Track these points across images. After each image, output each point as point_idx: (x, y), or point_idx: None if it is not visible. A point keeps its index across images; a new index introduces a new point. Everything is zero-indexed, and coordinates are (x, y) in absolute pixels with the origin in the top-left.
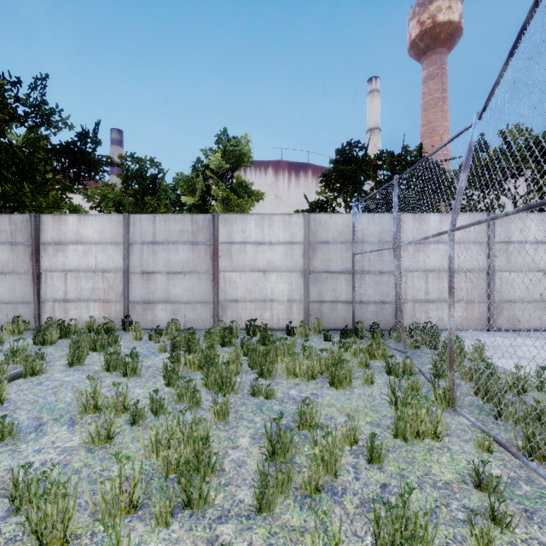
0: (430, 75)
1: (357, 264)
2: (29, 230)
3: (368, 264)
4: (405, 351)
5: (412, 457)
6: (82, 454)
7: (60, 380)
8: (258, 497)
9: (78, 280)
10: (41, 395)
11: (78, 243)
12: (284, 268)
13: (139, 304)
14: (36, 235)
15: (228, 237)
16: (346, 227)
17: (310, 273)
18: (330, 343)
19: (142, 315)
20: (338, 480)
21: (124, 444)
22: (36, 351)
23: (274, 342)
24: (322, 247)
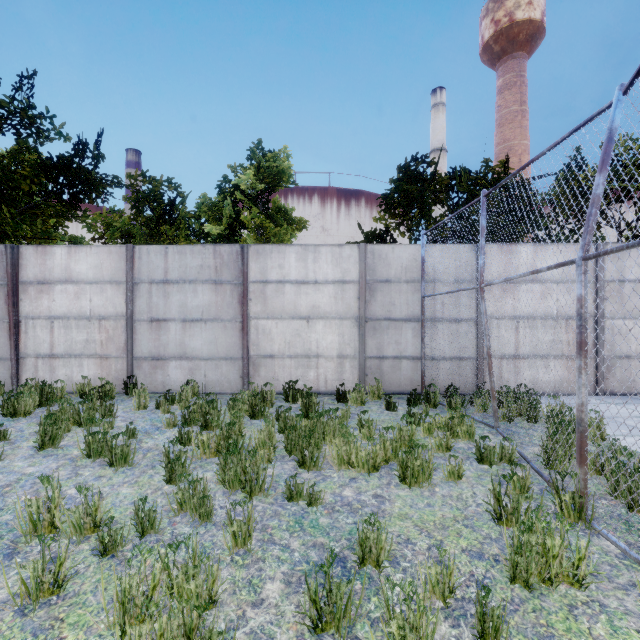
0: (506, 84)
1: (427, 309)
2: (4, 266)
3: (442, 310)
4: (496, 426)
5: (547, 625)
6: (6, 618)
7: (20, 472)
8: None
9: (68, 329)
10: None
11: (67, 282)
12: (333, 314)
13: (146, 360)
14: (13, 271)
15: (261, 274)
16: (413, 261)
17: (367, 321)
18: (394, 413)
19: (150, 374)
20: None
21: (80, 595)
22: None
23: (320, 415)
24: (382, 288)
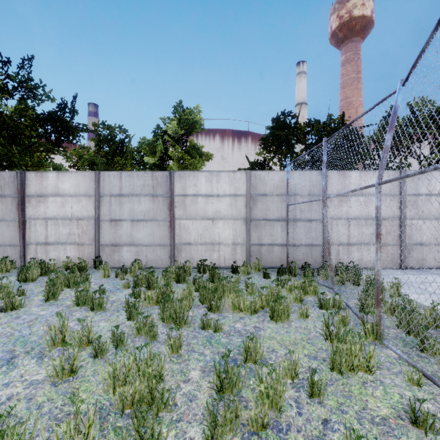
0: (347, 59)
1: (290, 213)
2: (15, 185)
3: (300, 213)
4: (333, 288)
5: (349, 391)
6: (46, 387)
7: (36, 314)
8: (208, 438)
9: (57, 226)
10: (17, 328)
11: (56, 195)
12: (229, 216)
13: (108, 246)
14: (21, 188)
15: (182, 190)
16: (281, 182)
17: (251, 220)
18: (268, 280)
19: (110, 255)
20: (282, 416)
21: (85, 377)
22: (17, 288)
23: (221, 280)
24: (261, 199)
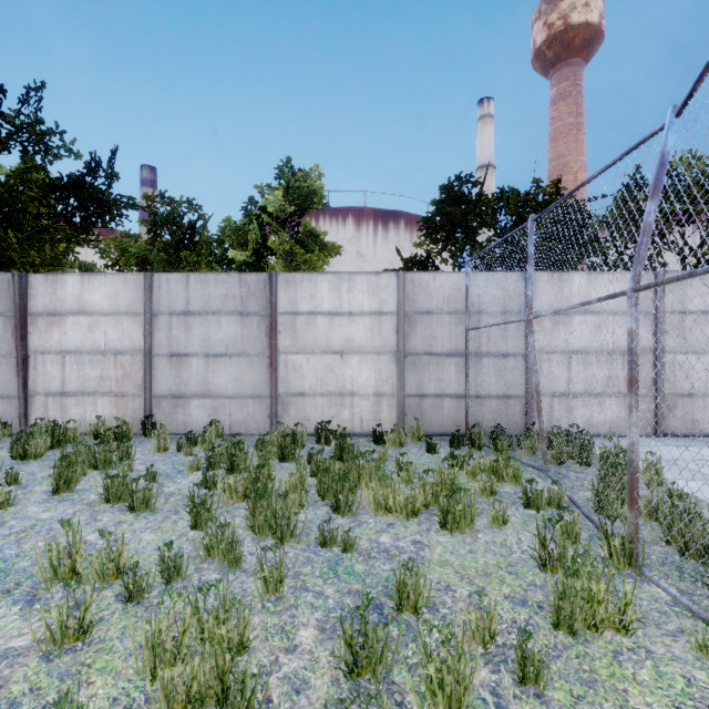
0: (561, 94)
1: (471, 342)
2: (11, 296)
3: (488, 344)
4: (545, 470)
5: (590, 670)
6: (31, 664)
7: (34, 517)
8: None
9: (81, 365)
10: None
11: (80, 314)
12: (369, 348)
13: (166, 399)
14: (21, 302)
15: (291, 305)
16: (457, 291)
17: (407, 355)
18: (435, 455)
19: (170, 414)
20: None
21: (106, 641)
22: (6, 471)
23: (355, 457)
24: (422, 320)
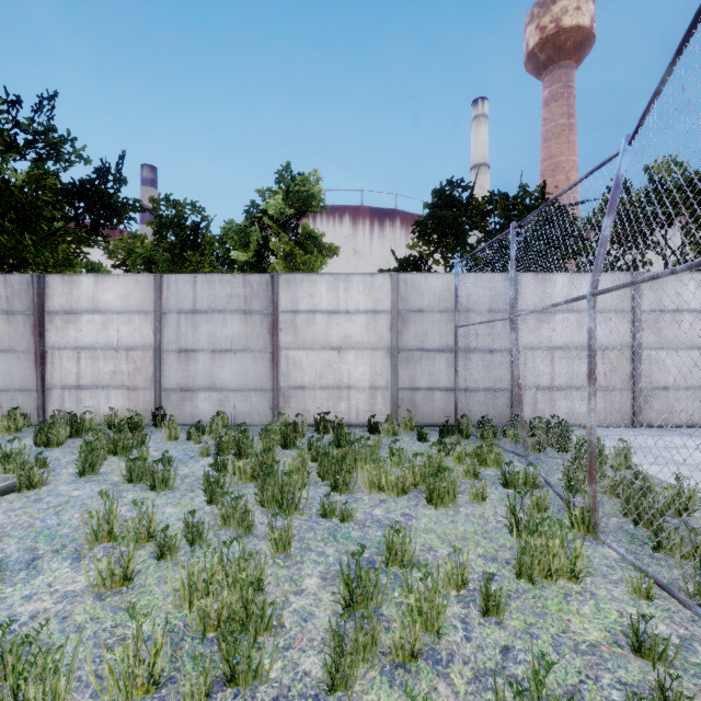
0: (553, 96)
1: (460, 339)
2: (30, 295)
3: (476, 340)
4: (526, 455)
5: (543, 607)
6: (88, 602)
7: (67, 494)
8: (331, 670)
9: (95, 360)
10: (39, 516)
11: (94, 312)
12: (365, 344)
13: (175, 391)
14: (39, 301)
15: (291, 304)
16: (447, 291)
17: (400, 351)
18: (426, 444)
19: (178, 406)
20: (441, 641)
21: (146, 586)
22: (36, 456)
23: (352, 443)
24: (414, 318)
